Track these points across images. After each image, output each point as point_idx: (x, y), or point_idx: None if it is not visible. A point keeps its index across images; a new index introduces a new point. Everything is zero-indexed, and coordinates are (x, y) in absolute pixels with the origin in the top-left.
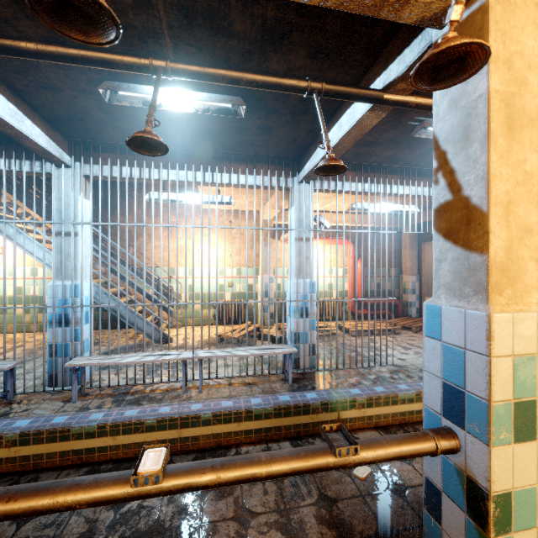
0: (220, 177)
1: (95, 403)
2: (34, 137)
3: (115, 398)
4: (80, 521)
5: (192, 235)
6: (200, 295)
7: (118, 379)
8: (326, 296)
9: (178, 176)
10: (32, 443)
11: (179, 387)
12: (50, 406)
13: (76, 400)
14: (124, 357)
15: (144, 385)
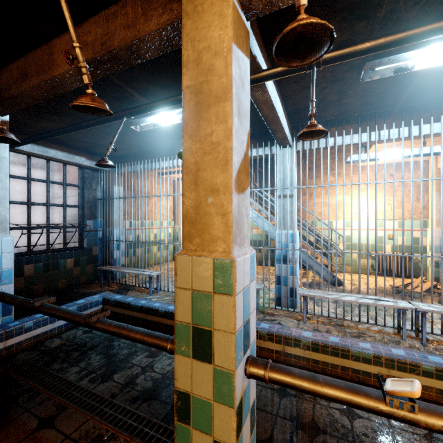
0: (429, 128)
1: (321, 327)
2: (285, 128)
3: (335, 327)
4: (406, 442)
5: (348, 191)
6: (357, 245)
7: (328, 311)
8: None
9: (380, 136)
10: (320, 352)
11: (391, 332)
12: (289, 321)
13: (305, 321)
14: (341, 295)
15: (352, 322)
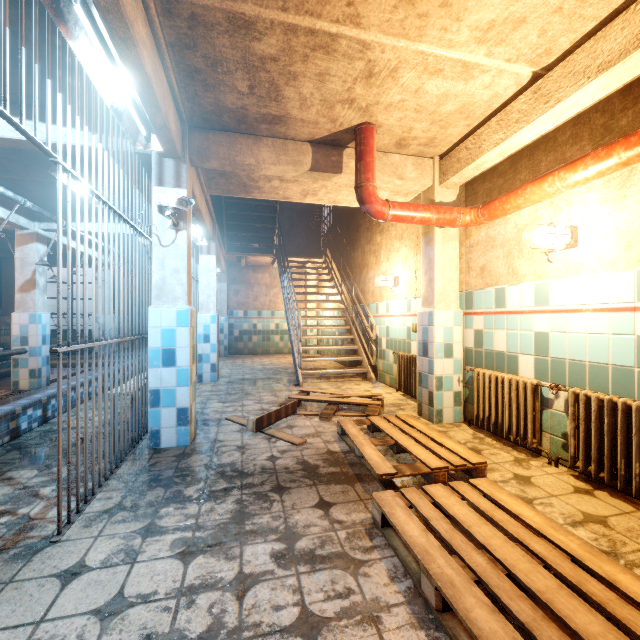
0: None
1: None
2: None
3: None
4: None
5: (389, 255)
6: (393, 342)
7: None
8: (625, 389)
9: None
10: None
11: None
12: None
13: None
14: None
15: None
